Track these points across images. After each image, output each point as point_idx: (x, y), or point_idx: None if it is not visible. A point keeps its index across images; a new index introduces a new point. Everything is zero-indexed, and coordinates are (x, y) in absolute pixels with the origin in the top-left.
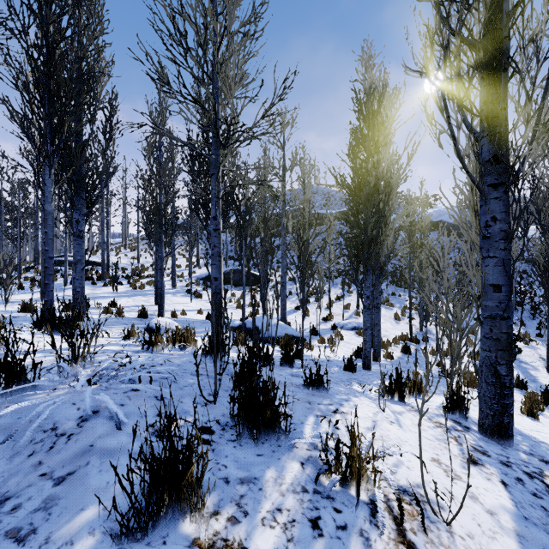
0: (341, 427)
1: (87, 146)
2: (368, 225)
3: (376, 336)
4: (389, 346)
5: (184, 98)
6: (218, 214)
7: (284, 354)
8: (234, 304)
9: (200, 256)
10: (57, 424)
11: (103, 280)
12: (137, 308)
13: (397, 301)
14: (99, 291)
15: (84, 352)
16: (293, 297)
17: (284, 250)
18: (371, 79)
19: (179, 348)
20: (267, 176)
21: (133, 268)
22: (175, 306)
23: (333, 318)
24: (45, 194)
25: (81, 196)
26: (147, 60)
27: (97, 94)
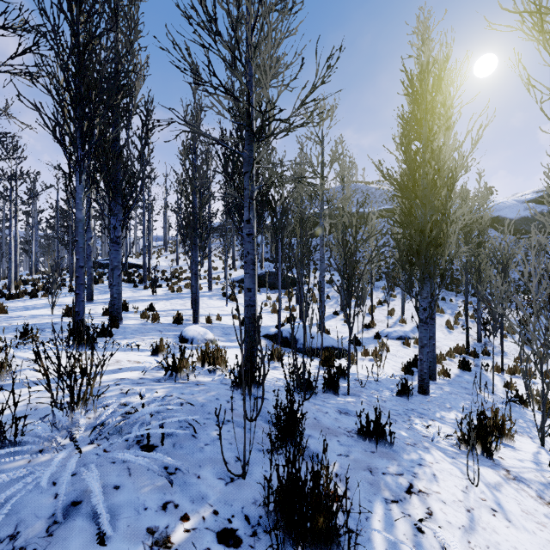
0: (426, 528)
1: (123, 151)
2: (426, 224)
3: (430, 351)
4: (443, 360)
5: (214, 88)
6: (251, 217)
7: (327, 379)
8: (269, 308)
9: (236, 257)
10: (21, 526)
11: (144, 283)
12: (174, 312)
13: (448, 307)
14: (139, 294)
15: (86, 395)
16: (331, 301)
17: (322, 253)
18: (429, 52)
19: (208, 371)
20: (303, 174)
21: (171, 270)
22: (210, 310)
23: (375, 325)
24: (76, 201)
25: (118, 201)
26: (174, 48)
27: (132, 99)
